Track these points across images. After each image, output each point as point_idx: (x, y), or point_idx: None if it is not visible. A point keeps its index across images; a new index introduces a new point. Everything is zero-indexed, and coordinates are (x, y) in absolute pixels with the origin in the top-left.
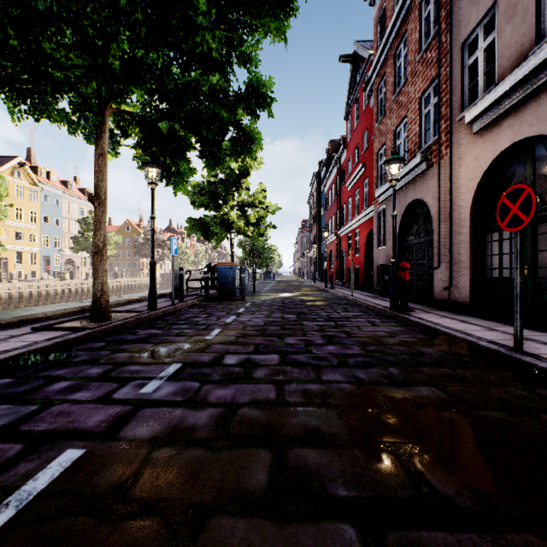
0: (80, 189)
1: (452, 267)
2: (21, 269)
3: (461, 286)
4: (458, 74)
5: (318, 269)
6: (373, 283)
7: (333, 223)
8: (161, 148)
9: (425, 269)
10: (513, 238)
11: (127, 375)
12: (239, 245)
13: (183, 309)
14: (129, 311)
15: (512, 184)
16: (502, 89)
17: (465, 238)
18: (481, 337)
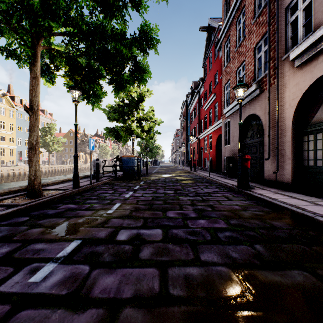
0: (41, 110)
1: (278, 158)
2: (4, 159)
3: (285, 171)
4: (283, 29)
5: (186, 159)
6: (222, 168)
7: (195, 131)
8: (81, 76)
9: (257, 160)
10: None
11: (28, 256)
12: (138, 144)
13: (98, 187)
14: (58, 189)
15: None
16: (320, 33)
17: (288, 138)
18: (314, 211)
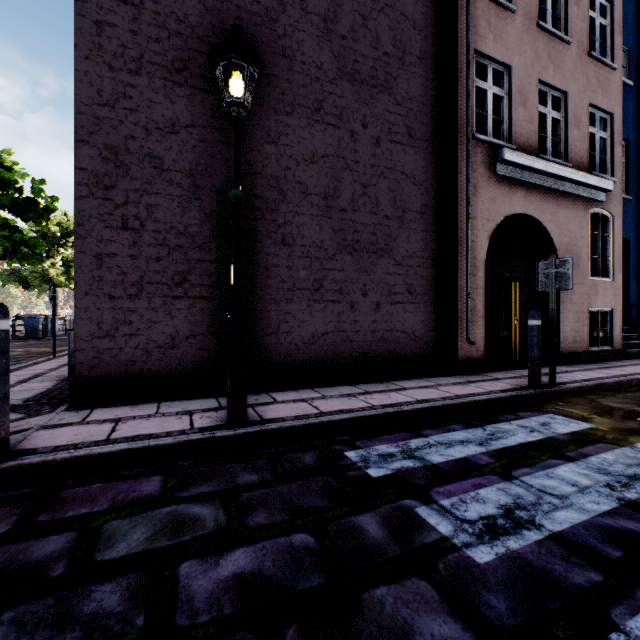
0: None
1: None
2: None
3: None
4: None
5: None
6: None
7: None
8: None
9: None
10: None
11: None
12: None
13: None
14: None
15: None
16: None
17: None
18: None
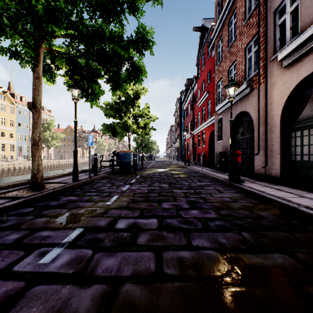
0: None
1: (267, 153)
2: (4, 154)
3: (274, 166)
4: (272, 30)
5: (180, 154)
6: (214, 163)
7: (189, 127)
8: (80, 76)
9: (248, 155)
10: (311, 135)
11: (36, 242)
12: (134, 140)
13: (96, 180)
14: (59, 182)
15: (310, 99)
16: (306, 35)
17: (276, 135)
18: (298, 203)
